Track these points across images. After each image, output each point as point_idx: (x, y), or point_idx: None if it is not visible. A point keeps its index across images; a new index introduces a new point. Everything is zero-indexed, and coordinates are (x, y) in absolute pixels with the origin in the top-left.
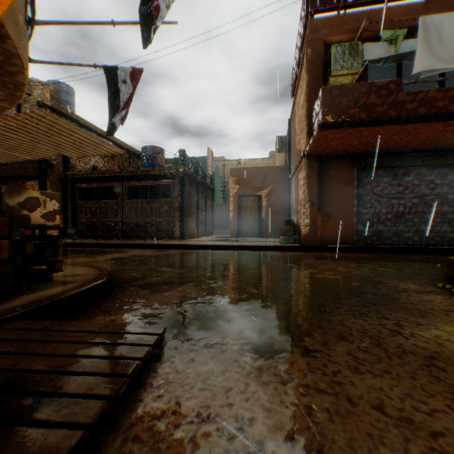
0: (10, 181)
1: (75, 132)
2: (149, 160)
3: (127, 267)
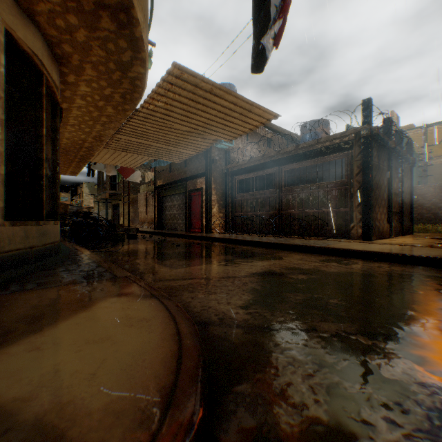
0: (187, 181)
1: (217, 96)
2: (309, 139)
3: (278, 311)
